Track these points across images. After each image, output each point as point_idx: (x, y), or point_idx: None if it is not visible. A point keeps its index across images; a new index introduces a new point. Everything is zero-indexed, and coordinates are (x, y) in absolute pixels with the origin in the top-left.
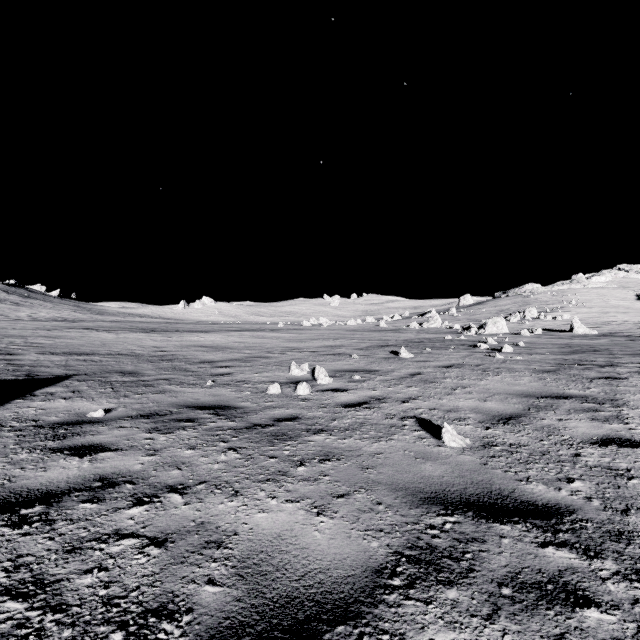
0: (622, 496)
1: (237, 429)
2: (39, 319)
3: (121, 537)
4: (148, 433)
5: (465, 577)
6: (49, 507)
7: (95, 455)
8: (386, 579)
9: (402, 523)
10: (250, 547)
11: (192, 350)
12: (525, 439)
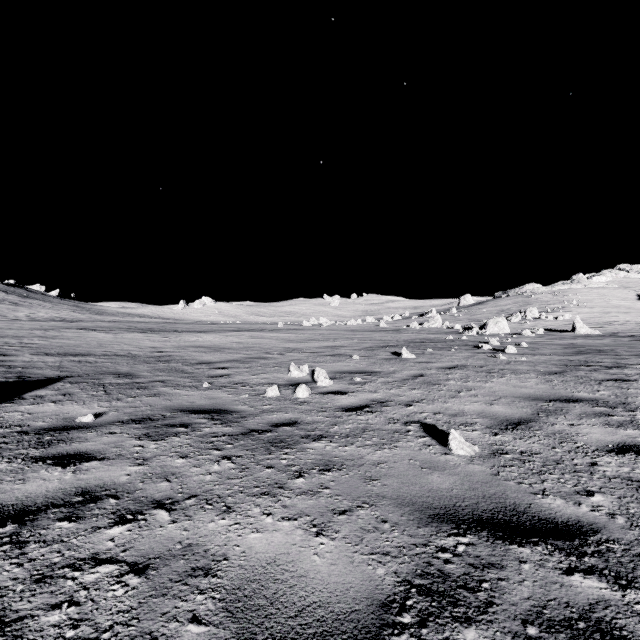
0: None
1: (232, 435)
2: (37, 319)
3: (98, 563)
4: (138, 440)
5: (484, 612)
6: (22, 526)
7: (79, 465)
8: (395, 615)
9: (410, 545)
10: (241, 575)
11: (190, 351)
12: (536, 446)
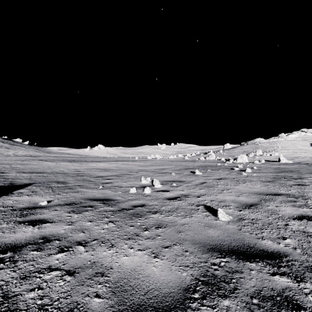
0: (311, 247)
1: (114, 211)
2: (18, 155)
3: (51, 270)
4: (69, 213)
5: (233, 293)
6: (15, 253)
7: (41, 225)
8: (191, 294)
9: (198, 262)
10: (119, 276)
11: (93, 171)
12: (260, 216)
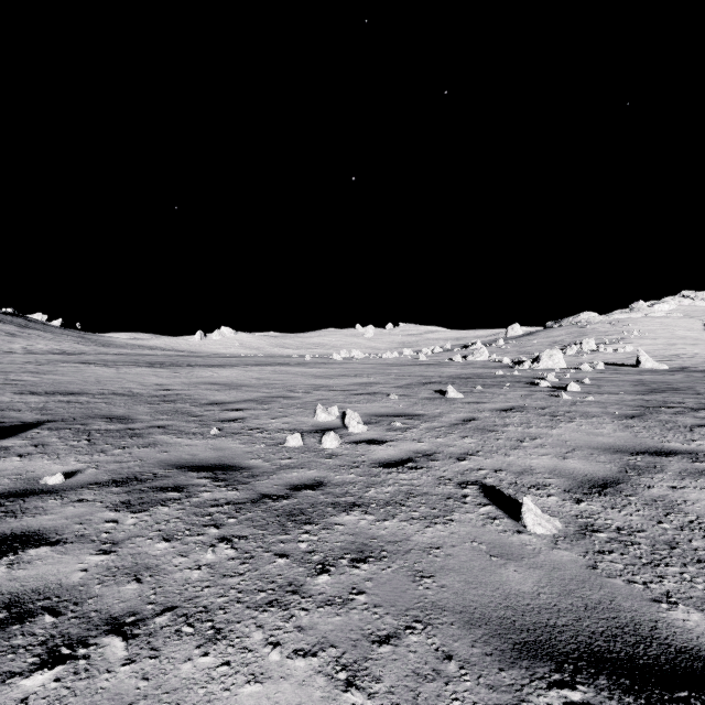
0: None
1: (238, 503)
2: (34, 352)
3: None
4: (113, 511)
5: None
6: None
7: (21, 553)
8: None
9: None
10: None
11: (201, 388)
12: (636, 520)
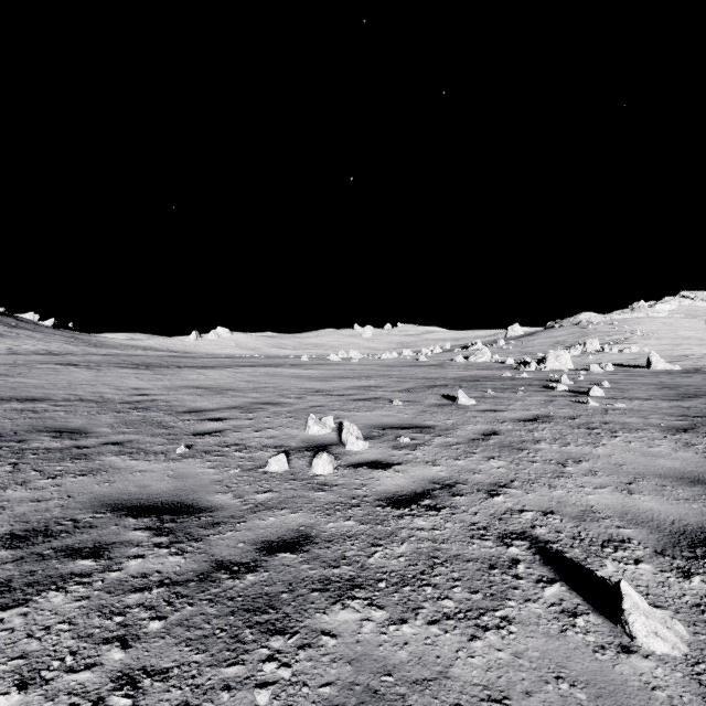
0: None
1: (176, 584)
2: (18, 352)
3: None
4: None
5: None
6: None
7: None
8: None
9: None
10: None
11: (182, 393)
12: None
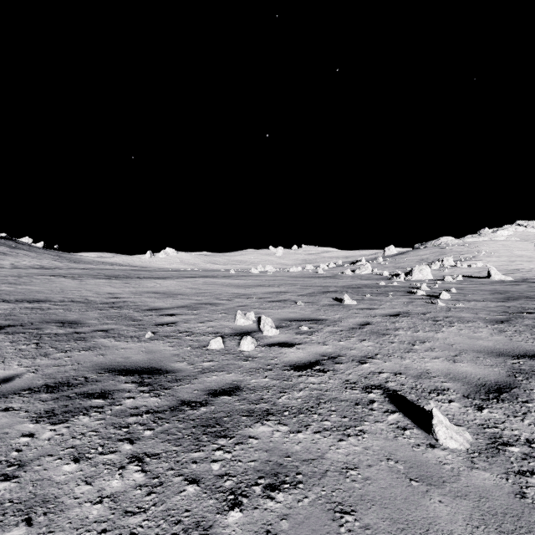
0: None
1: (157, 412)
2: (19, 267)
3: None
4: (33, 422)
5: None
6: None
7: None
8: None
9: None
10: None
11: (144, 296)
12: None
